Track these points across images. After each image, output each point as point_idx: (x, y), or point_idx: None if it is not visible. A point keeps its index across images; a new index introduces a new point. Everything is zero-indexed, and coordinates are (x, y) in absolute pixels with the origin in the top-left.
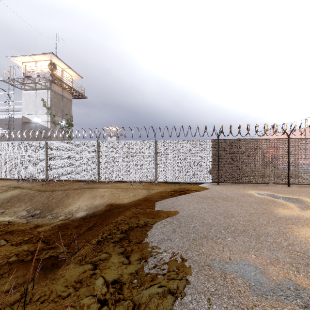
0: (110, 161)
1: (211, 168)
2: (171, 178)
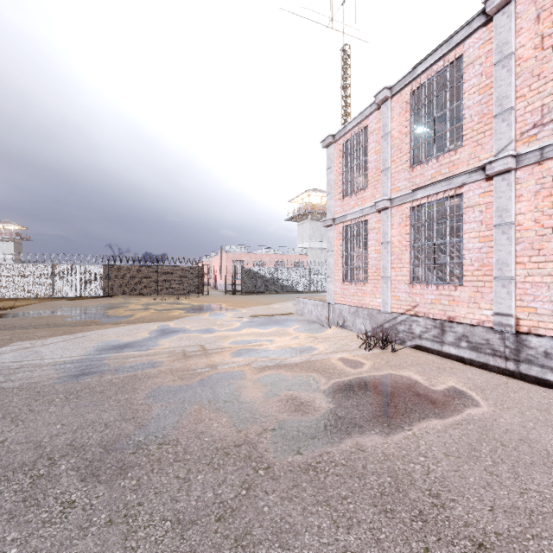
0: (4, 281)
1: (103, 285)
2: (68, 294)
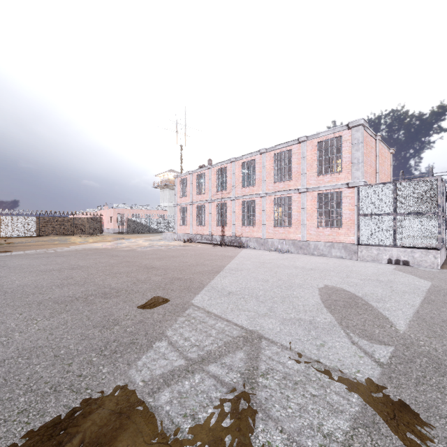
0: None
1: (36, 229)
2: (11, 235)
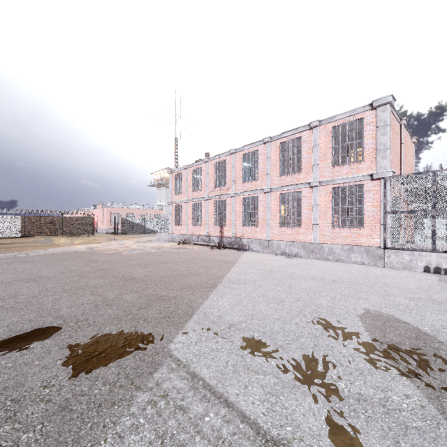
0: None
1: (21, 229)
2: None
